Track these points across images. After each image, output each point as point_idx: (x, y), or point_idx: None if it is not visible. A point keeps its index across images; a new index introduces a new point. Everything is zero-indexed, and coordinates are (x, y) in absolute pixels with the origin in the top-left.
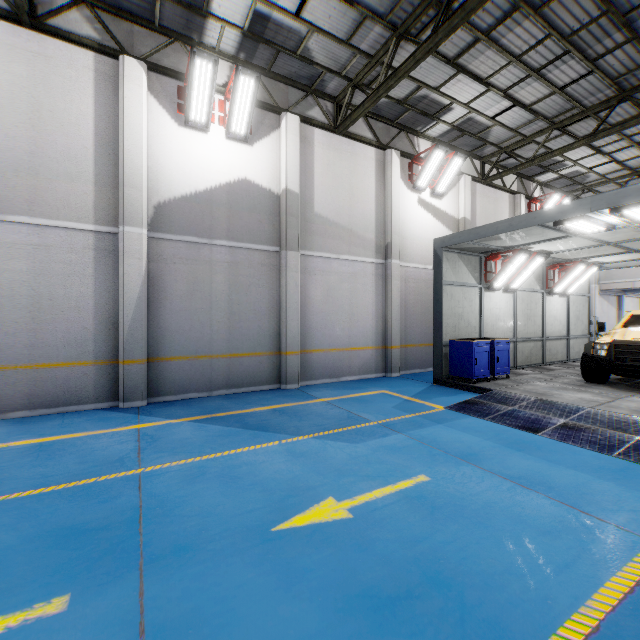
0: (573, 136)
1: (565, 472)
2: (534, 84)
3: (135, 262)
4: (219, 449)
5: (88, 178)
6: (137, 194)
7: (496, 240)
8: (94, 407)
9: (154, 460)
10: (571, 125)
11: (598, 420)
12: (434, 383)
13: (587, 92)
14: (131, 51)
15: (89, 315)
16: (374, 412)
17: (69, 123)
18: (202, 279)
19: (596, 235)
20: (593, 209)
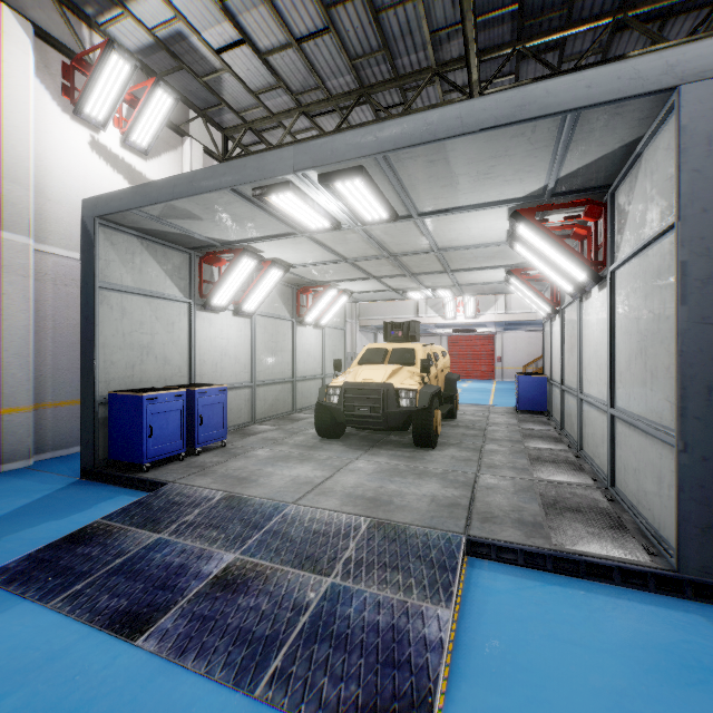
0: (320, 127)
1: None
2: (262, 11)
3: None
4: None
5: None
6: None
7: (192, 220)
8: None
9: None
10: (320, 116)
11: (290, 539)
12: (82, 477)
13: (329, 67)
14: None
15: None
16: None
17: None
18: None
19: (328, 240)
20: (297, 167)
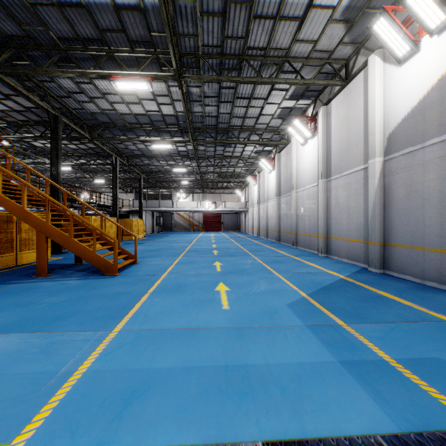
0: None
1: (172, 358)
2: None
3: (372, 181)
4: (292, 281)
5: (361, 141)
6: (373, 138)
7: None
8: (363, 266)
9: (284, 274)
10: None
11: None
12: None
13: None
14: (378, 46)
15: (362, 215)
16: (391, 334)
17: (356, 117)
18: (416, 180)
19: None
20: None
